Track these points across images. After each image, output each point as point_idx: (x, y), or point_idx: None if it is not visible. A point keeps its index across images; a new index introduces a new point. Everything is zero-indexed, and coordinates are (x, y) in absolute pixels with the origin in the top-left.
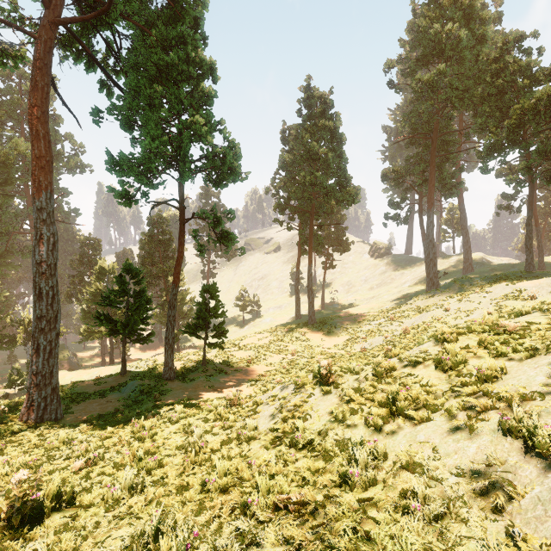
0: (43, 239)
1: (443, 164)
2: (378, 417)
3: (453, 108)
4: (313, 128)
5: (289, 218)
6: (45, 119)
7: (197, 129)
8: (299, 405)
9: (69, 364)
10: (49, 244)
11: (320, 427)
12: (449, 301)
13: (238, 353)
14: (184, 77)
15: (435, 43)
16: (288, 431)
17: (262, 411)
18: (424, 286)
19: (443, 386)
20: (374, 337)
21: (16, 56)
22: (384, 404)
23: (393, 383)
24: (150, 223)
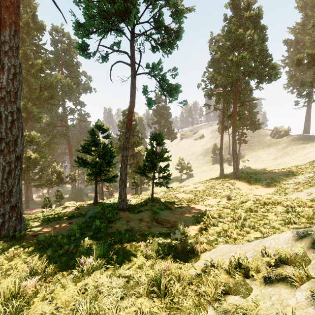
0: (4, 68)
1: None
2: None
3: None
4: (238, 22)
5: (216, 101)
6: None
7: None
8: None
9: (82, 199)
10: (9, 74)
11: None
12: None
13: (180, 195)
14: None
15: None
16: None
17: None
18: None
19: None
20: (308, 187)
21: None
22: None
23: None
24: (123, 114)
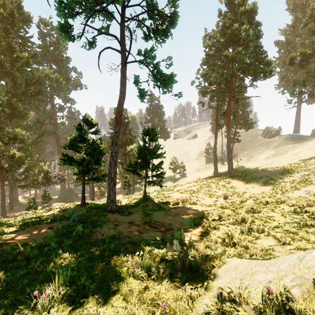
0: None
1: None
2: None
3: None
4: (233, 17)
5: (210, 98)
6: None
7: None
8: None
9: (72, 199)
10: None
11: None
12: None
13: (174, 194)
14: None
15: None
16: None
17: None
18: None
19: None
20: (305, 185)
21: None
22: None
23: None
24: (115, 112)
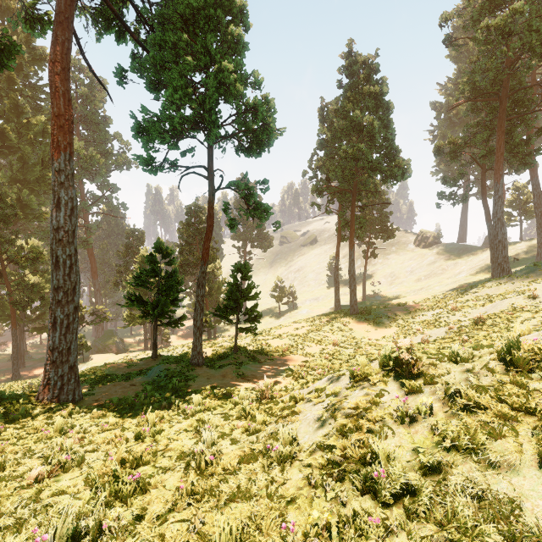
0: (60, 203)
1: (515, 129)
2: None
3: (531, 56)
4: (356, 97)
5: (328, 200)
6: (65, 76)
7: (225, 78)
8: (364, 409)
9: (116, 348)
10: (67, 209)
11: (421, 457)
12: (535, 286)
13: (273, 341)
14: (212, 25)
15: None
16: (353, 456)
17: (302, 411)
18: (485, 275)
19: None
20: (431, 328)
21: (43, 19)
22: None
23: None
24: (187, 212)
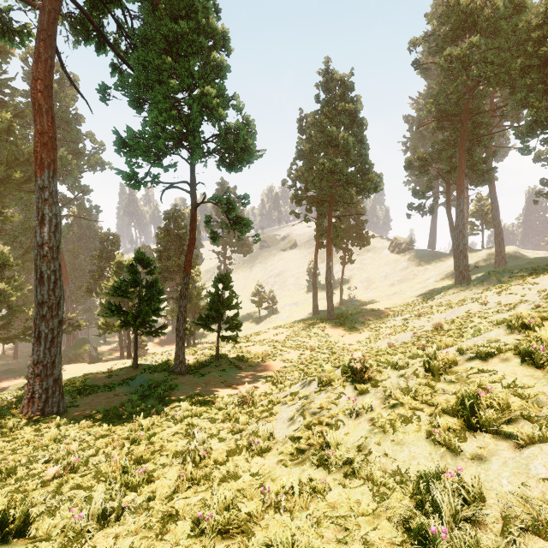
0: (45, 220)
1: (474, 149)
2: (449, 430)
3: (487, 85)
4: (332, 113)
5: (306, 209)
6: (48, 93)
7: (208, 102)
8: (326, 408)
9: (89, 357)
10: (51, 226)
11: (359, 439)
12: (486, 294)
13: (254, 348)
14: (195, 48)
15: (466, 15)
16: (314, 442)
17: (278, 412)
18: (450, 281)
19: (544, 387)
20: (399, 333)
21: (22, 32)
22: (453, 410)
23: (459, 382)
24: (166, 217)
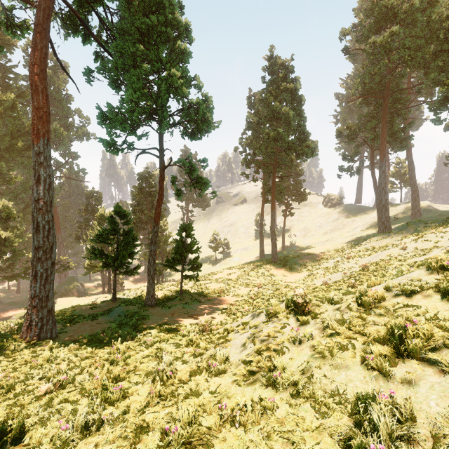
0: (40, 180)
1: (394, 120)
2: (380, 356)
3: (405, 67)
4: (276, 91)
5: (255, 171)
6: (43, 76)
7: (174, 82)
8: (273, 336)
9: (77, 292)
10: (45, 184)
11: (302, 364)
12: (405, 241)
13: (211, 285)
14: (163, 38)
15: (388, 9)
16: (263, 366)
17: (232, 339)
18: (374, 230)
19: None
20: (332, 273)
21: (22, 26)
22: (383, 340)
23: (387, 315)
24: (139, 178)
